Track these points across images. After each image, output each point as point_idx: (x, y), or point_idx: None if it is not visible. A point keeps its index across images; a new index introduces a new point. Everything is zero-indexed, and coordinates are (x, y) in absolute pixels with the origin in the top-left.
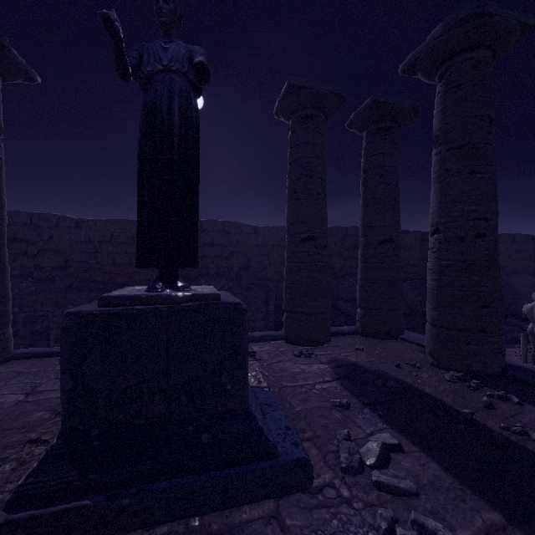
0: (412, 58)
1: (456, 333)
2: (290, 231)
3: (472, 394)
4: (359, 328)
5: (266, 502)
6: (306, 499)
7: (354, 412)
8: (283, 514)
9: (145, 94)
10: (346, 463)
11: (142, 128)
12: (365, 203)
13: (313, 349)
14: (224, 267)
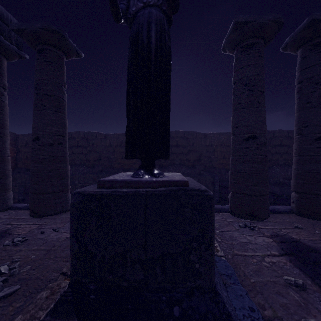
0: None
1: None
2: (235, 132)
3: None
4: (294, 208)
5: None
6: None
7: (312, 296)
8: None
9: (131, 29)
10: None
11: (129, 54)
12: (300, 107)
13: (255, 222)
14: (184, 159)
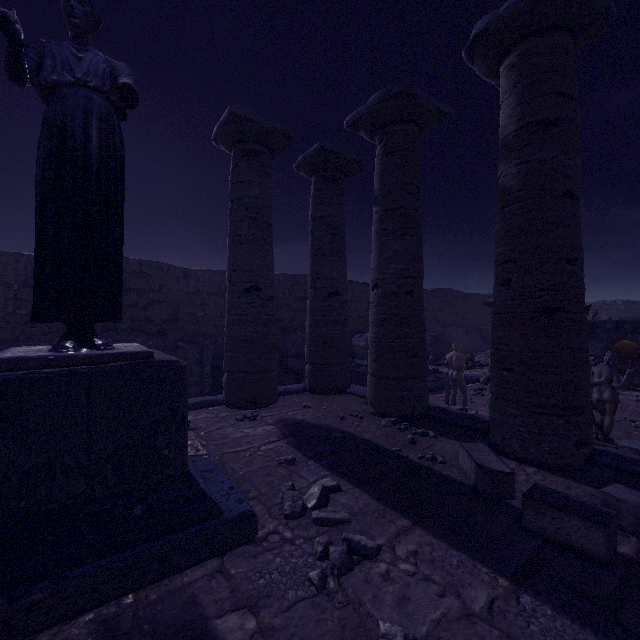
0: (356, 116)
1: (391, 381)
2: (232, 279)
3: (401, 435)
4: (308, 385)
5: (209, 562)
6: (251, 549)
7: (299, 466)
8: (228, 567)
9: (48, 107)
10: (290, 510)
11: (44, 149)
12: (314, 253)
13: (259, 411)
14: (141, 319)
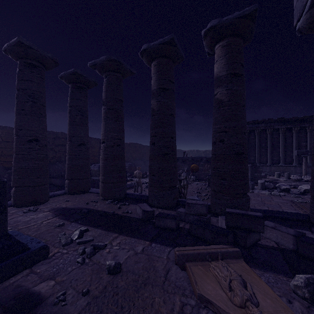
0: (94, 63)
1: (110, 184)
2: (18, 134)
3: (115, 206)
4: (67, 190)
5: (24, 271)
6: (46, 261)
7: (66, 226)
8: (35, 270)
9: None
10: (65, 242)
11: None
12: (71, 123)
13: (38, 206)
14: None
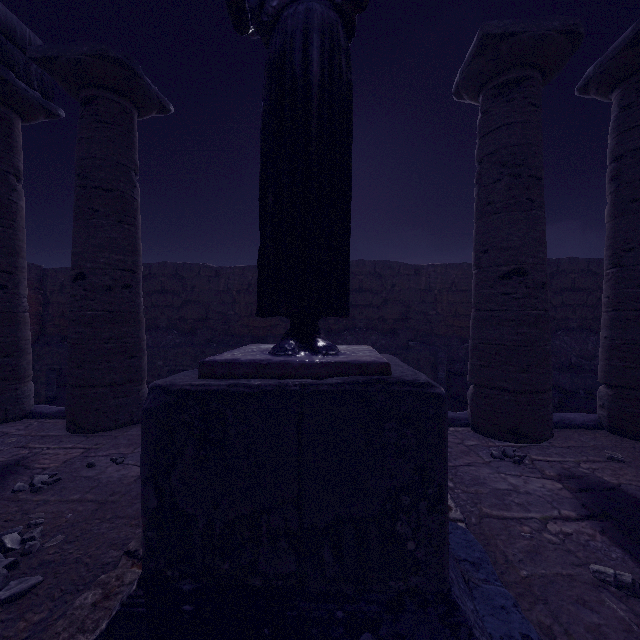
0: None
1: None
2: (480, 263)
3: None
4: (605, 419)
5: None
6: None
7: None
8: None
9: (269, 47)
10: None
11: (265, 98)
12: (618, 210)
13: (524, 448)
14: (375, 318)
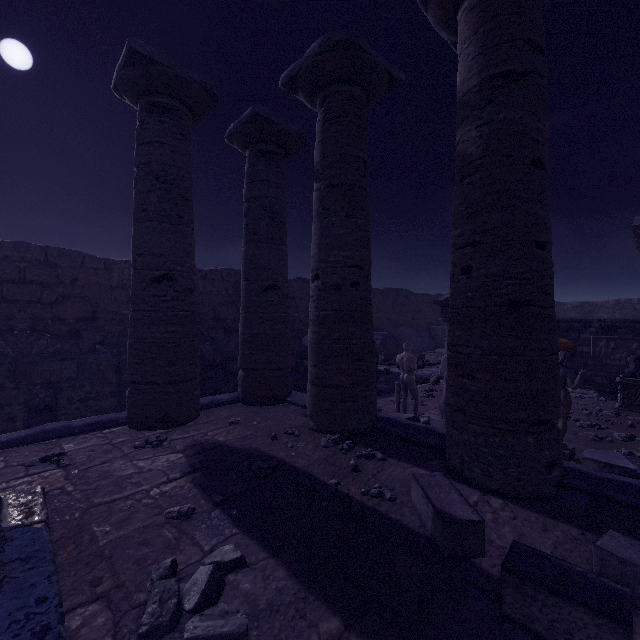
0: (292, 72)
1: (333, 391)
2: (136, 265)
3: (343, 459)
4: (241, 394)
5: None
6: None
7: (196, 521)
8: None
9: None
10: (149, 623)
11: None
12: (248, 239)
13: (170, 431)
14: (47, 318)
